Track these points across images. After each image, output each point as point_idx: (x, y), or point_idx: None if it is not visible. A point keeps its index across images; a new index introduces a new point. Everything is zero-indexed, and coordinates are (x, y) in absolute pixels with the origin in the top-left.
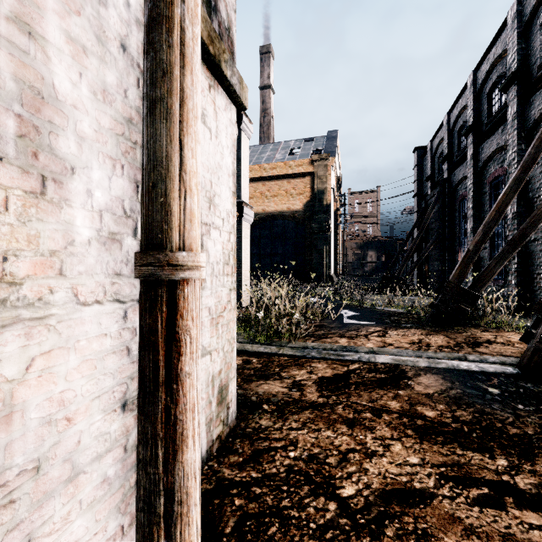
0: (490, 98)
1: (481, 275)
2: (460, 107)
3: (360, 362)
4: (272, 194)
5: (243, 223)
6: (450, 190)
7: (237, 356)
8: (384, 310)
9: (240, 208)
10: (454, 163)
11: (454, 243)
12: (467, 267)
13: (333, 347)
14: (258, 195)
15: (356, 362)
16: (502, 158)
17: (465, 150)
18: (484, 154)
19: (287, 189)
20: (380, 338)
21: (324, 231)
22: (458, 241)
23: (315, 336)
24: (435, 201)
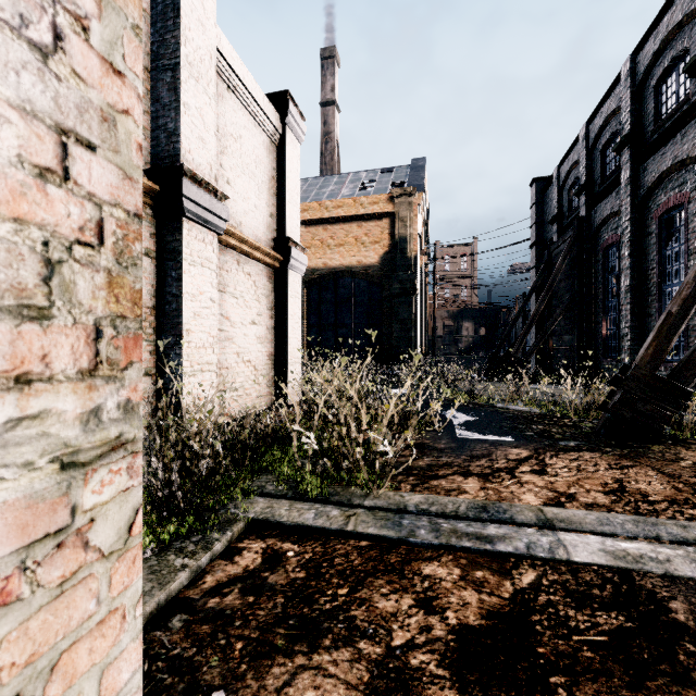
0: (658, 93)
1: (692, 356)
2: (606, 114)
3: (533, 559)
4: (336, 242)
5: (290, 274)
6: (589, 234)
7: (254, 539)
8: (511, 410)
9: (285, 249)
10: (597, 193)
11: (595, 309)
12: (669, 342)
13: (459, 509)
14: (318, 243)
15: (523, 558)
16: (682, 179)
17: (614, 174)
18: (650, 176)
19: (357, 235)
20: (541, 478)
21: (409, 293)
22: (602, 306)
23: (415, 473)
24: (568, 249)
